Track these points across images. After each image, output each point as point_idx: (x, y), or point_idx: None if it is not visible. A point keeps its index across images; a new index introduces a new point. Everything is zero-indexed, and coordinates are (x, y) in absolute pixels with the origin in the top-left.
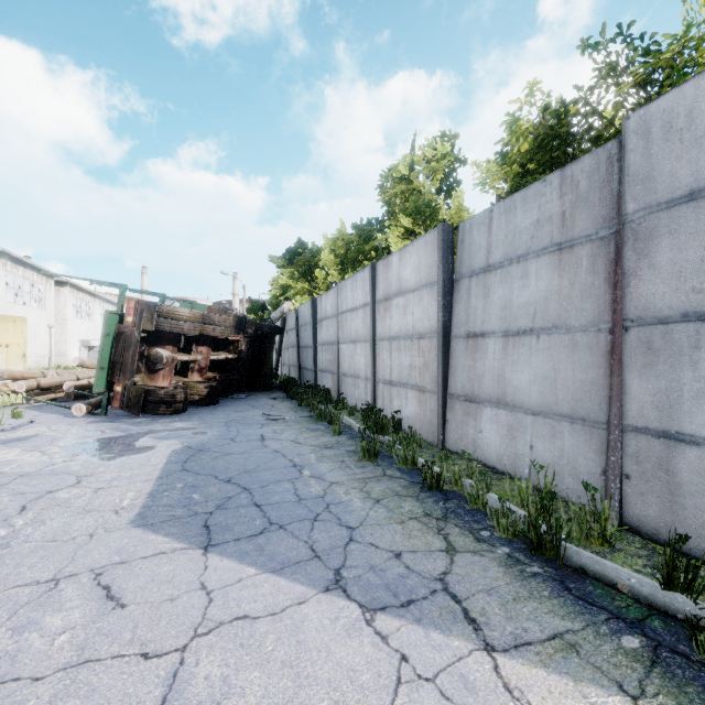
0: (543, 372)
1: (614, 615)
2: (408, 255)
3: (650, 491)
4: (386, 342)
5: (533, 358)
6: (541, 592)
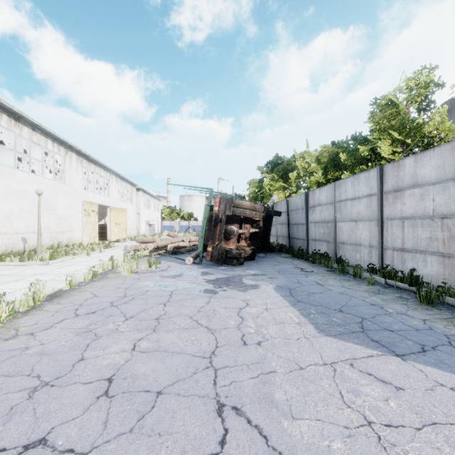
0: None
1: None
2: (426, 158)
3: None
4: (396, 220)
5: None
6: None
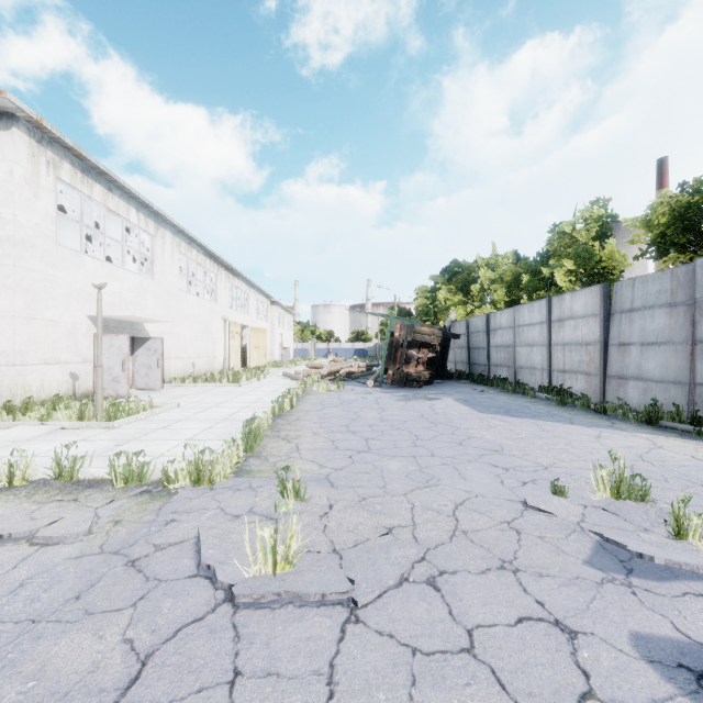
0: (661, 363)
1: (672, 432)
2: (577, 296)
3: None
4: (559, 346)
5: (656, 356)
6: (647, 429)
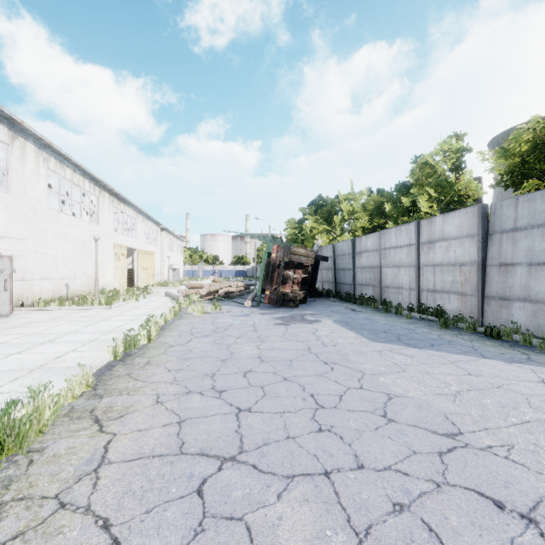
0: None
1: None
2: (450, 218)
3: None
4: (429, 267)
5: None
6: None
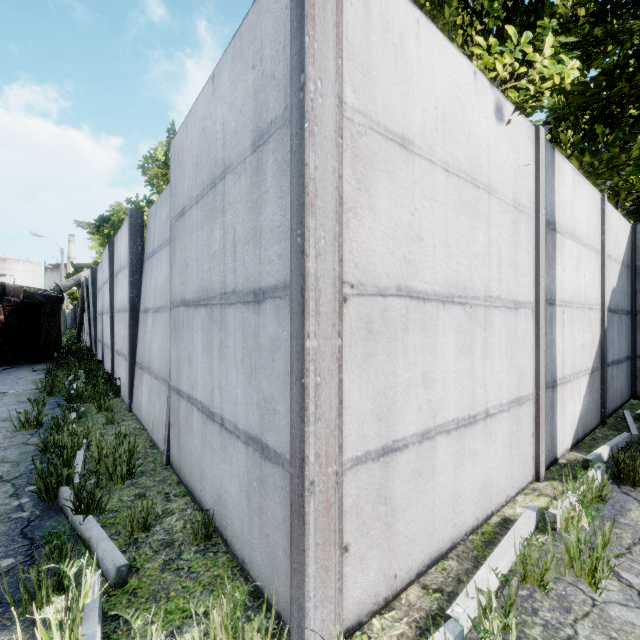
0: (160, 343)
1: (30, 542)
2: (123, 234)
3: (175, 435)
4: (117, 314)
5: (159, 331)
6: None
